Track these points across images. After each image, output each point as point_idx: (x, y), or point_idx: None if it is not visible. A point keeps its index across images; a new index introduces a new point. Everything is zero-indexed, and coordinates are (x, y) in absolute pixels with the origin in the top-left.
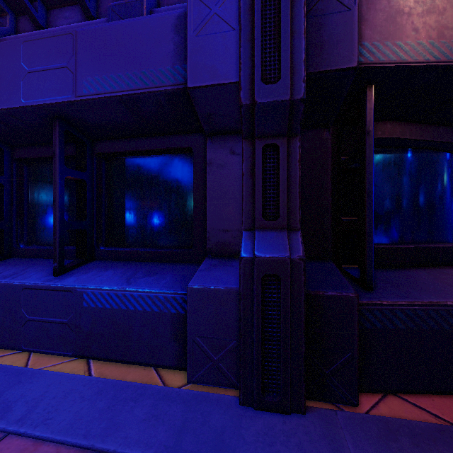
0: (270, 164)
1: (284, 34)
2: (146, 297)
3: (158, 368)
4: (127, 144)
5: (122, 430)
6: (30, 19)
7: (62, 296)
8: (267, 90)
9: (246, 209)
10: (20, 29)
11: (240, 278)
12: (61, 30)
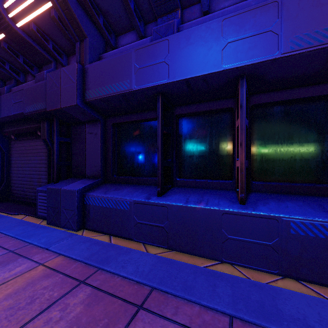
0: None
1: None
2: None
3: None
4: (286, 94)
5: None
6: (202, 7)
7: (265, 222)
8: None
9: None
10: (185, 18)
11: None
12: (235, 7)
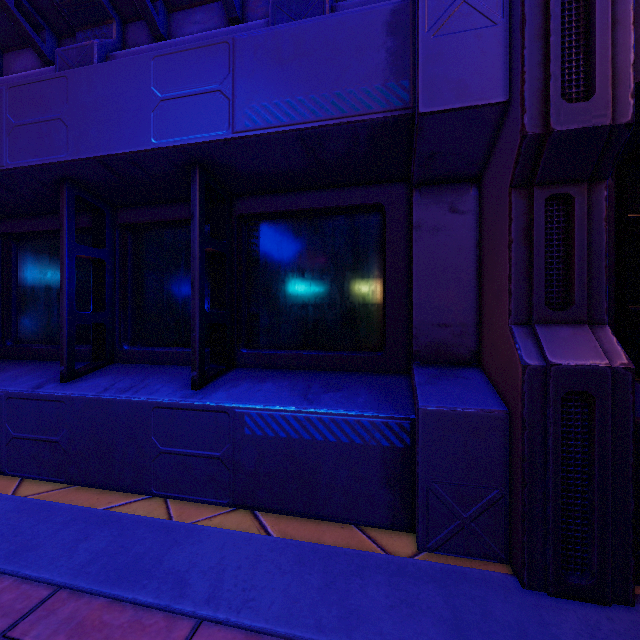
0: (551, 225)
1: (601, 25)
2: (341, 422)
3: (361, 526)
4: (285, 200)
5: (369, 622)
6: (148, 26)
7: (213, 419)
8: (571, 111)
9: (517, 293)
10: (129, 41)
11: (523, 397)
12: (196, 39)
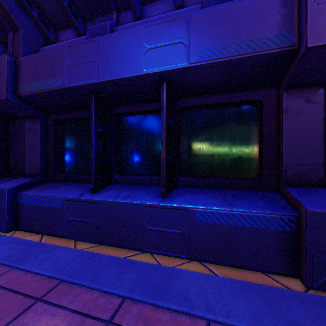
0: None
1: None
2: (253, 217)
3: (265, 273)
4: (204, 99)
5: None
6: (133, 13)
7: (177, 213)
8: None
9: None
10: (121, 21)
11: None
12: (161, 17)
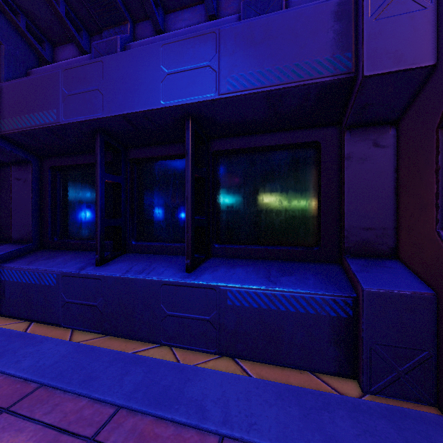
0: None
1: None
2: (299, 298)
3: (314, 373)
4: (246, 140)
5: None
6: (152, 24)
7: (204, 293)
8: None
9: None
10: (138, 35)
11: None
12: (187, 31)
